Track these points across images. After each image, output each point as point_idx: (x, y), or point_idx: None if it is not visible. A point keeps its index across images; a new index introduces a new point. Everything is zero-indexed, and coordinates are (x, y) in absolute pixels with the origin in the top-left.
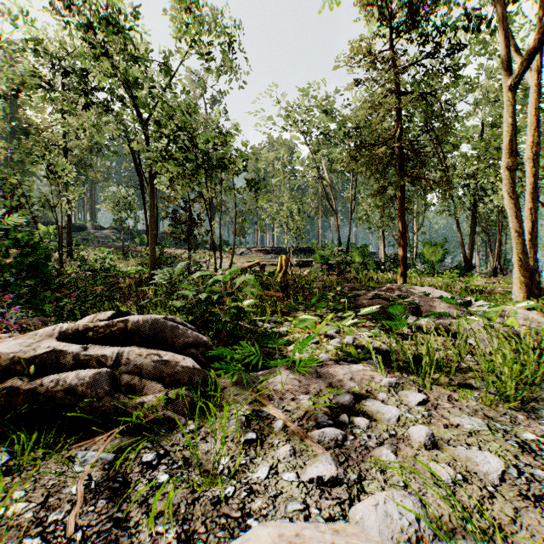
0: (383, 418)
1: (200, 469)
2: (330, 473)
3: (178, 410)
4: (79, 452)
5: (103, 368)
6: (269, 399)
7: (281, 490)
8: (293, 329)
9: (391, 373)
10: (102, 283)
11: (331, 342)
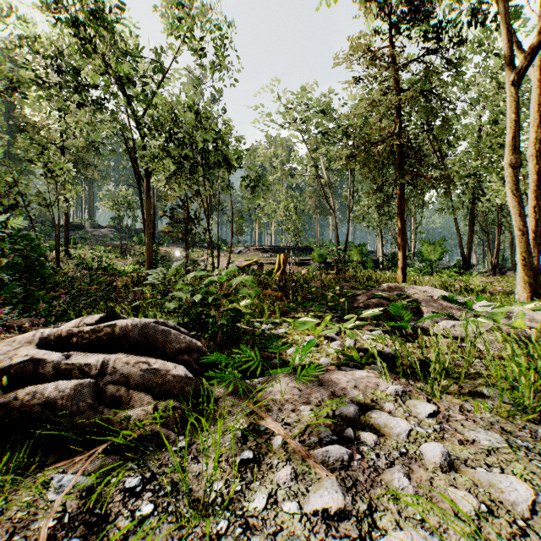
0: (392, 433)
1: (189, 499)
2: (337, 504)
3: (168, 424)
4: (55, 476)
5: (85, 379)
6: (267, 411)
7: (281, 525)
8: (292, 330)
9: (396, 380)
10: (99, 282)
11: (332, 345)
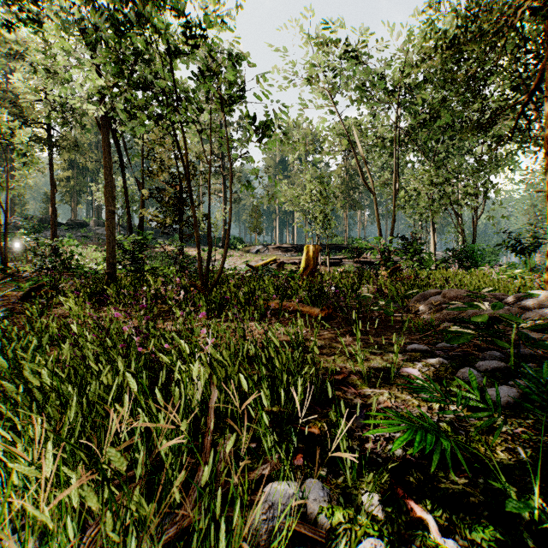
0: None
1: None
2: None
3: None
4: None
5: None
6: None
7: None
8: None
9: None
10: None
11: None
